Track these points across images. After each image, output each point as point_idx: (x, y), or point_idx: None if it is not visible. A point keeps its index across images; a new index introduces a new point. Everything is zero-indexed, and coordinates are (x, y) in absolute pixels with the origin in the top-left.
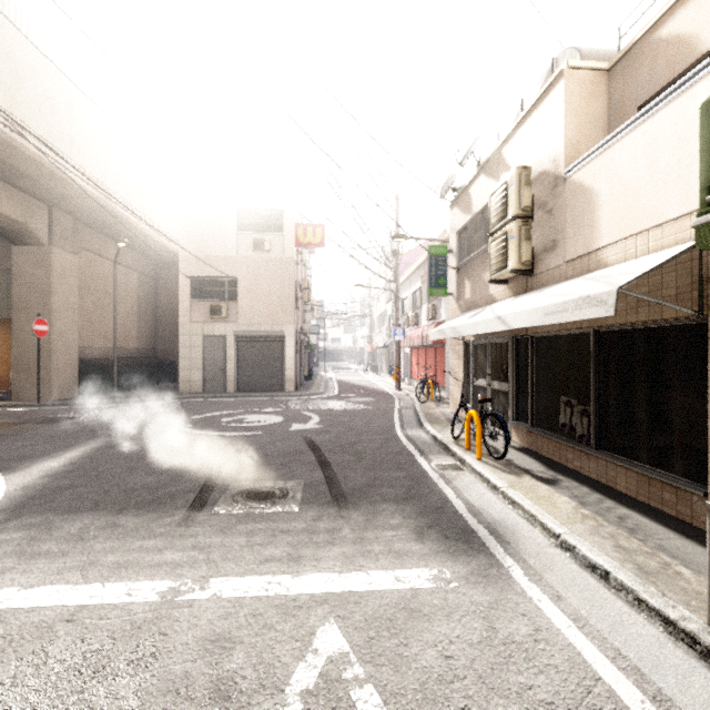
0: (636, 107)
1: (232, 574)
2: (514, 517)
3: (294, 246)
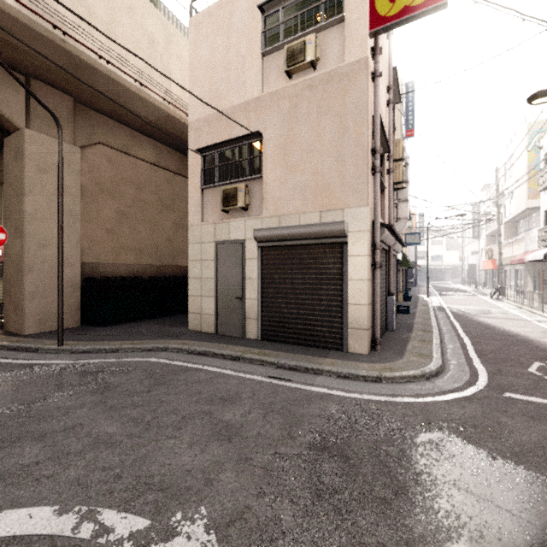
0: None
1: None
2: None
3: (367, 33)
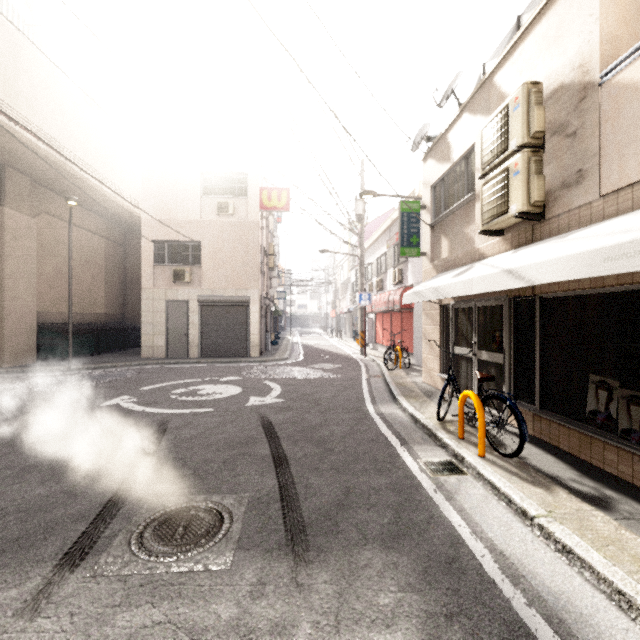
0: None
1: None
2: (581, 586)
3: (258, 210)
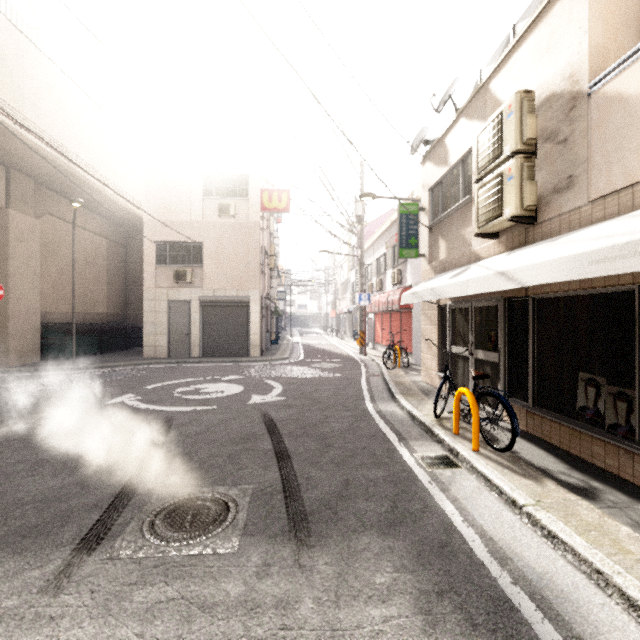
0: None
1: None
2: (563, 567)
3: (259, 211)
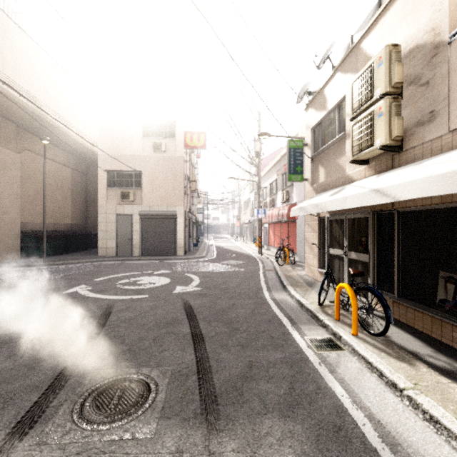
0: None
1: None
2: (450, 455)
3: (183, 148)
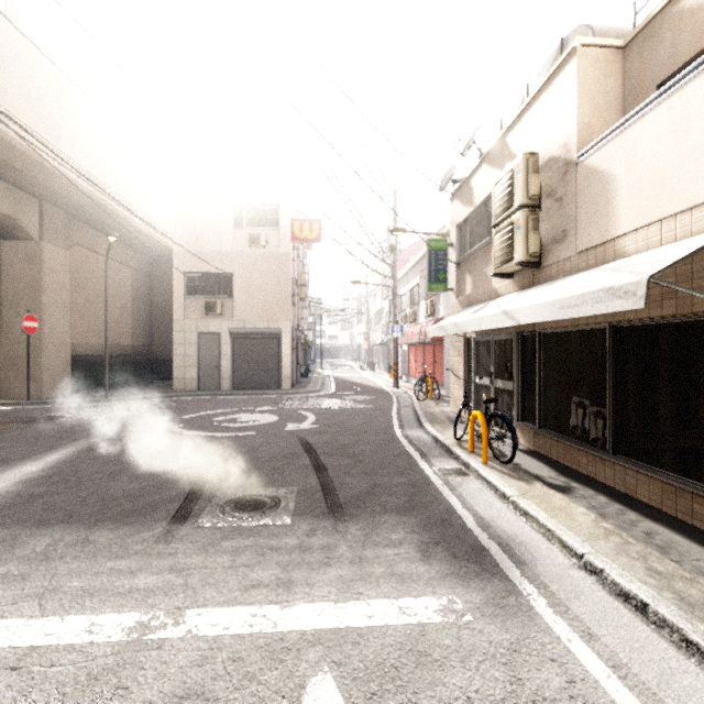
0: (655, 85)
1: (212, 603)
2: (528, 531)
3: (290, 242)
